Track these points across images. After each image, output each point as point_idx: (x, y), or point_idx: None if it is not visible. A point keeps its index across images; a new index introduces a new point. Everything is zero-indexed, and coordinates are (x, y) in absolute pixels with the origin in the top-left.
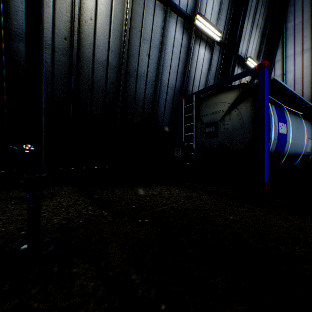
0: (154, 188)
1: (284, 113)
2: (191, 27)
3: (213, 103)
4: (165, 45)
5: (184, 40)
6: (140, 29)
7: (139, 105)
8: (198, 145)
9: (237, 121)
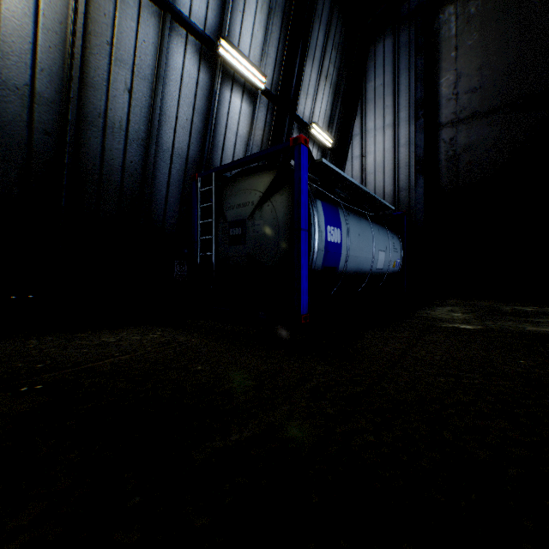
0: (120, 332)
1: (340, 213)
2: (215, 57)
3: (241, 189)
4: (166, 78)
5: (202, 76)
6: (110, 41)
7: (113, 179)
8: (220, 256)
9: (271, 220)
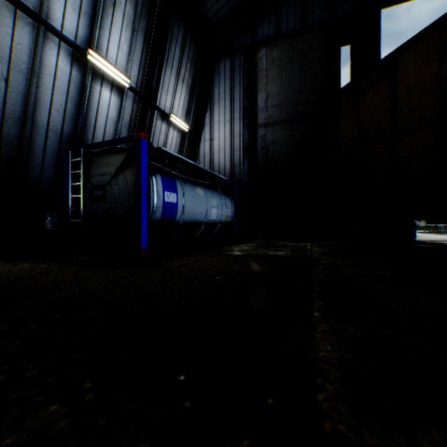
0: None
1: (177, 182)
2: (87, 60)
3: (103, 163)
4: (41, 72)
5: (75, 73)
6: None
7: None
8: (87, 210)
9: (123, 186)
